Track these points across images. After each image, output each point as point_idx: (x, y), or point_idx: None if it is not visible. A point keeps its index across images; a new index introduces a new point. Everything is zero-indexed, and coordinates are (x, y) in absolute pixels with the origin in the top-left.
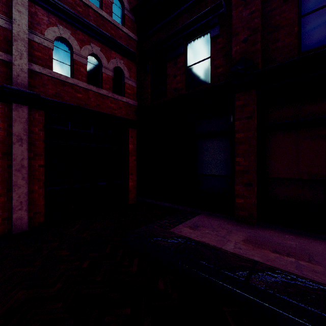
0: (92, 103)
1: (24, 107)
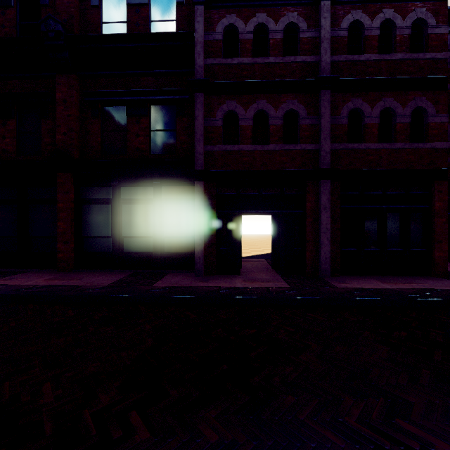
0: None
1: None
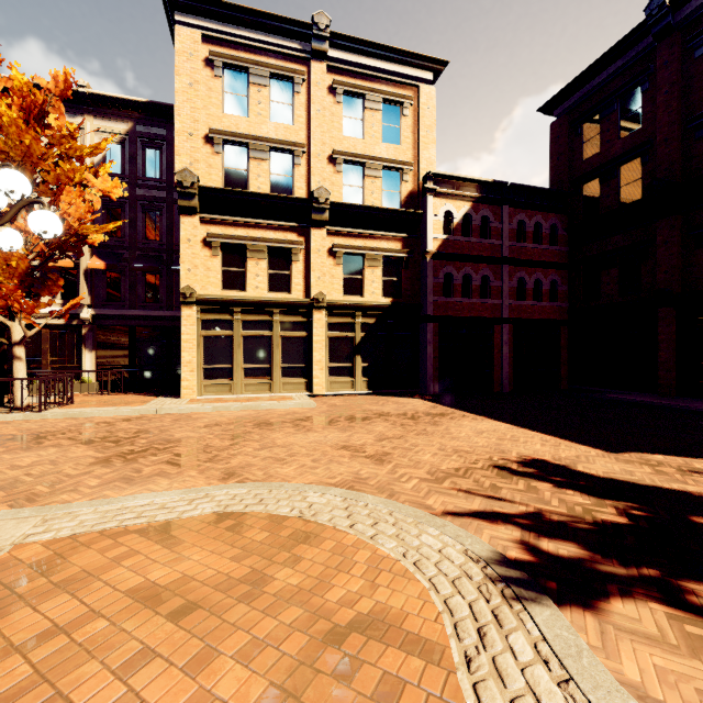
0: (536, 313)
1: (507, 326)
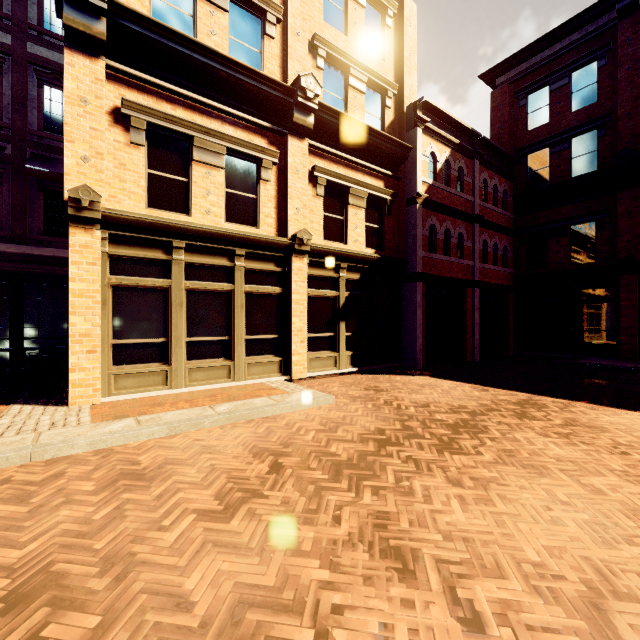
0: (494, 278)
1: (477, 289)
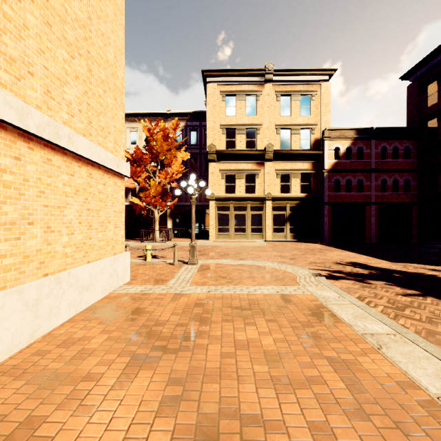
0: (394, 199)
1: (374, 206)
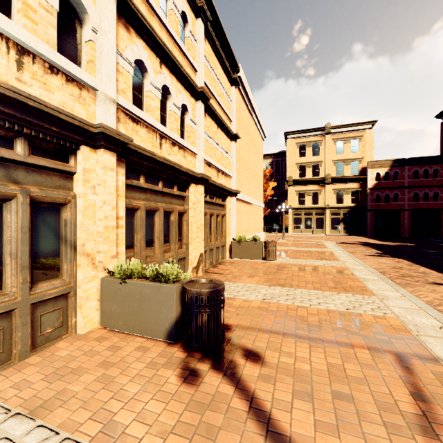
0: (425, 206)
1: (407, 212)
